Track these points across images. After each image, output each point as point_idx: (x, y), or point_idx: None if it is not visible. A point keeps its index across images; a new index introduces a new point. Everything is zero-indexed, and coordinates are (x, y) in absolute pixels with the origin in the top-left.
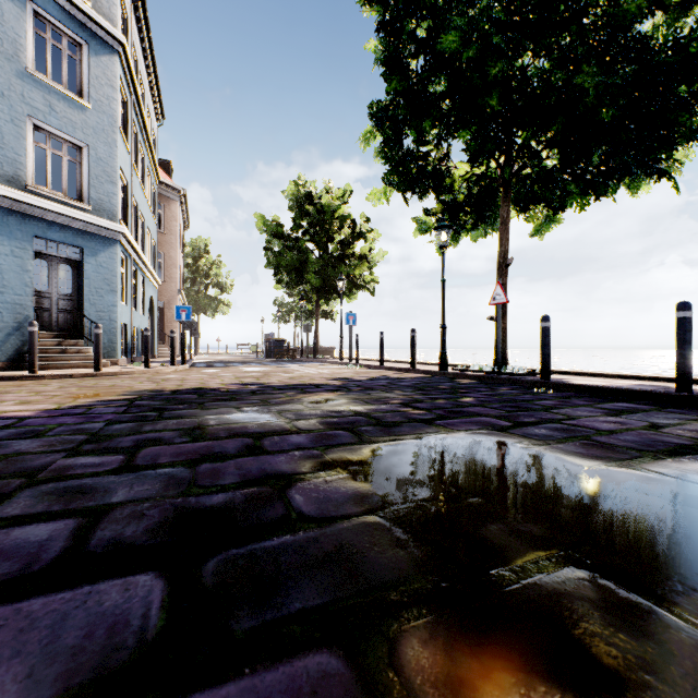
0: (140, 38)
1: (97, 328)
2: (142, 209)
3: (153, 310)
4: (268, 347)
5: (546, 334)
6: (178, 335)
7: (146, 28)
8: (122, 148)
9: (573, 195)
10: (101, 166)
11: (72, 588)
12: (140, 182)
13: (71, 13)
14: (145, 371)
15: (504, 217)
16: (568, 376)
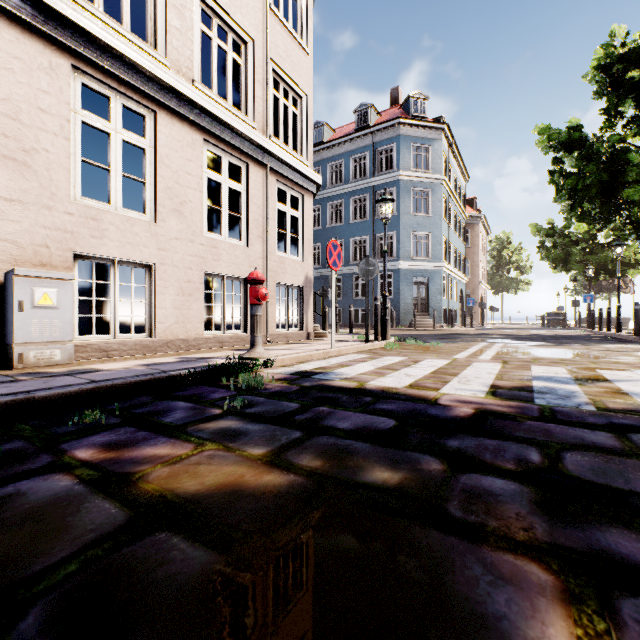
0: (453, 155)
1: (433, 312)
2: (454, 244)
3: (462, 297)
4: (548, 318)
5: (634, 312)
6: (479, 311)
7: (456, 149)
8: (444, 225)
9: None
10: (435, 239)
11: (432, 338)
12: (453, 231)
13: (424, 182)
14: (451, 329)
15: None
16: None
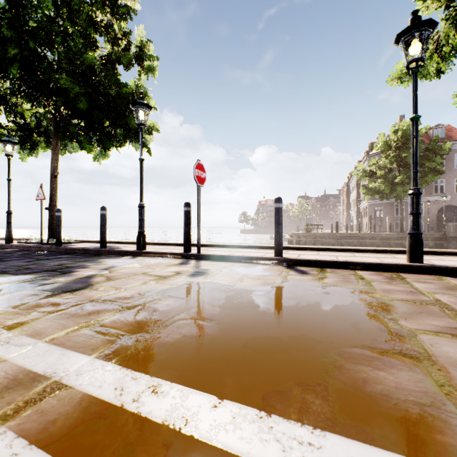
0: None
1: None
2: None
3: None
4: None
5: (59, 219)
6: None
7: None
8: None
9: (85, 143)
10: None
11: None
12: None
13: None
14: None
15: (54, 145)
16: (87, 243)
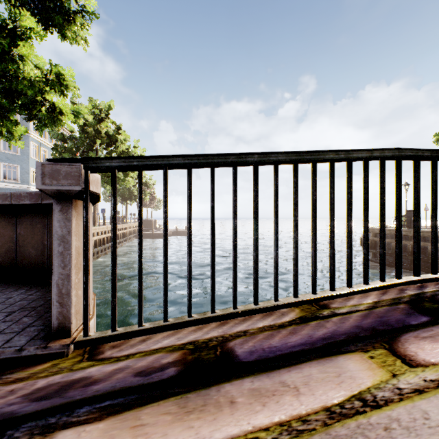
0: None
1: None
2: None
3: None
4: None
5: None
6: None
7: None
8: (34, 162)
9: None
10: (24, 170)
11: None
12: None
13: None
14: None
15: None
16: None
